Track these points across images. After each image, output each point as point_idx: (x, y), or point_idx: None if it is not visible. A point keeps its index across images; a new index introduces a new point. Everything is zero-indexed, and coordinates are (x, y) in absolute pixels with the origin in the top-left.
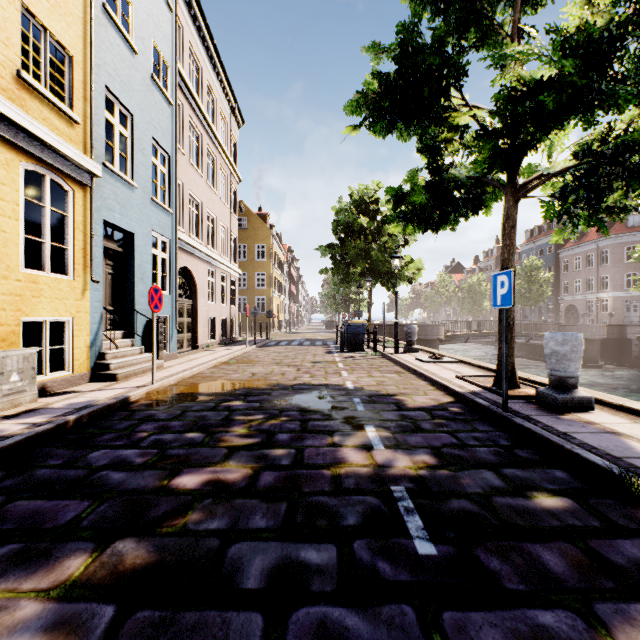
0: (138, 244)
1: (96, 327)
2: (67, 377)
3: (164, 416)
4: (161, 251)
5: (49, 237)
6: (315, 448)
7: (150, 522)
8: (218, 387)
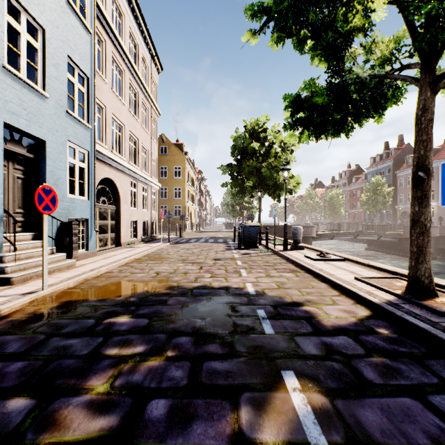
0: (50, 151)
1: None
2: None
3: (15, 347)
4: (81, 161)
5: None
6: None
7: None
8: (115, 291)
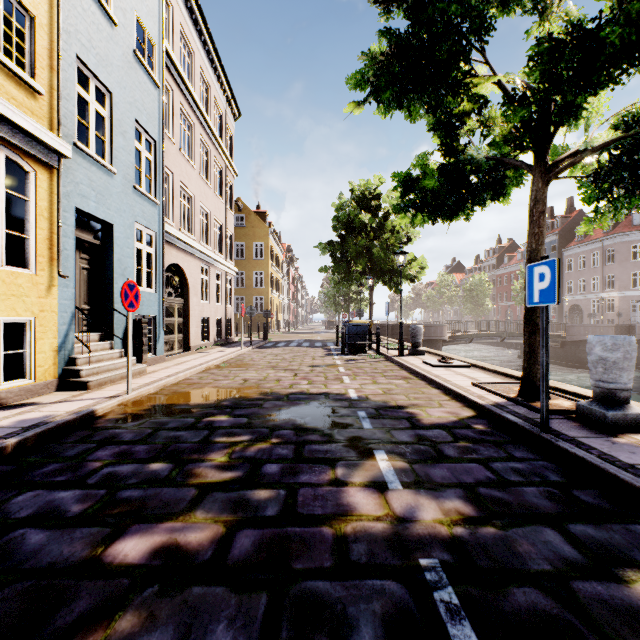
0: (118, 236)
1: (65, 328)
2: (27, 386)
3: (130, 437)
4: (147, 245)
5: (3, 224)
6: (312, 487)
7: (49, 639)
8: (203, 397)
